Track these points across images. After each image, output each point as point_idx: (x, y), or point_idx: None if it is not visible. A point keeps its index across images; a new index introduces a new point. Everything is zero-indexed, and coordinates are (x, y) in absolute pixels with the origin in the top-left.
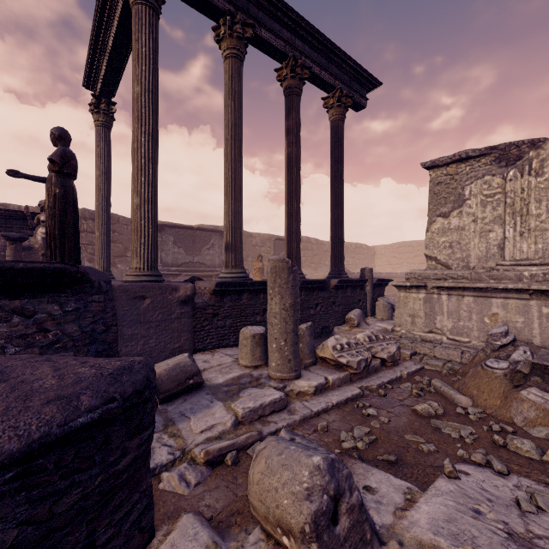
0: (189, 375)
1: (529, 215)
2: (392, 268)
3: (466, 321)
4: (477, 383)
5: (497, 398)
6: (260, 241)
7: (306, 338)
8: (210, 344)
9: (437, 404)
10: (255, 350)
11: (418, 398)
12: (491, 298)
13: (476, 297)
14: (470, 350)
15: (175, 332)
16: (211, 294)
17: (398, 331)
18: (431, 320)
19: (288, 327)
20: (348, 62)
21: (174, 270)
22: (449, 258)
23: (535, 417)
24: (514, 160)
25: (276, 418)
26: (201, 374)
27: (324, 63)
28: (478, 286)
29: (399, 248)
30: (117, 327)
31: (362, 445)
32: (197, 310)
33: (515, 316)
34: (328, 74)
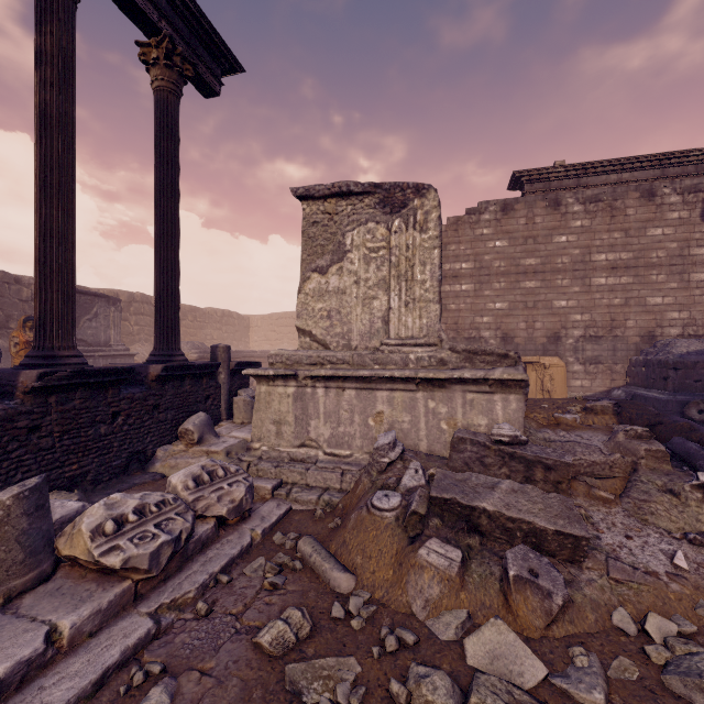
0: None
1: (414, 281)
2: (271, 345)
3: (347, 425)
4: (362, 542)
5: (388, 565)
6: None
7: (16, 523)
8: None
9: (300, 614)
10: None
11: (272, 596)
12: (377, 391)
13: (359, 389)
14: (352, 468)
15: None
16: None
17: (257, 449)
18: (304, 427)
19: None
20: None
21: None
22: (327, 333)
23: (439, 595)
24: (399, 207)
25: None
26: None
27: None
28: (361, 374)
29: (279, 319)
30: None
31: None
32: None
33: (402, 415)
34: None
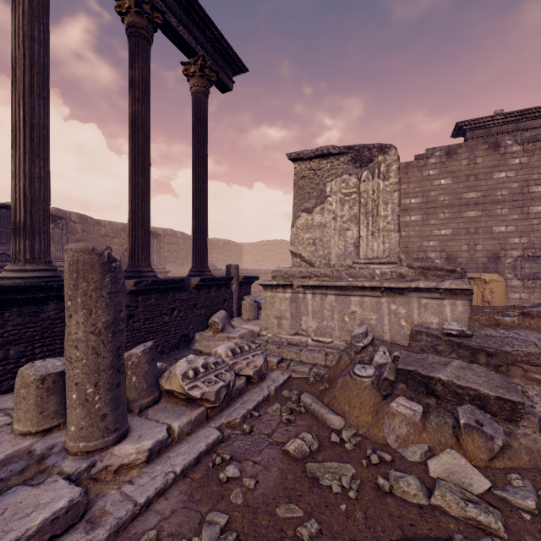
0: None
1: (379, 216)
2: (258, 265)
3: (329, 320)
4: (348, 397)
5: (368, 413)
6: (112, 231)
7: (143, 367)
8: None
9: (311, 436)
10: (45, 402)
11: (288, 426)
12: (351, 297)
13: (337, 295)
14: (333, 351)
15: None
16: None
17: (265, 335)
18: (297, 321)
19: (102, 361)
20: (212, 29)
21: None
22: (312, 255)
23: (407, 433)
24: (367, 162)
25: None
26: None
27: (183, 17)
28: (340, 284)
29: (264, 246)
30: None
31: None
32: None
33: (370, 314)
34: (188, 32)
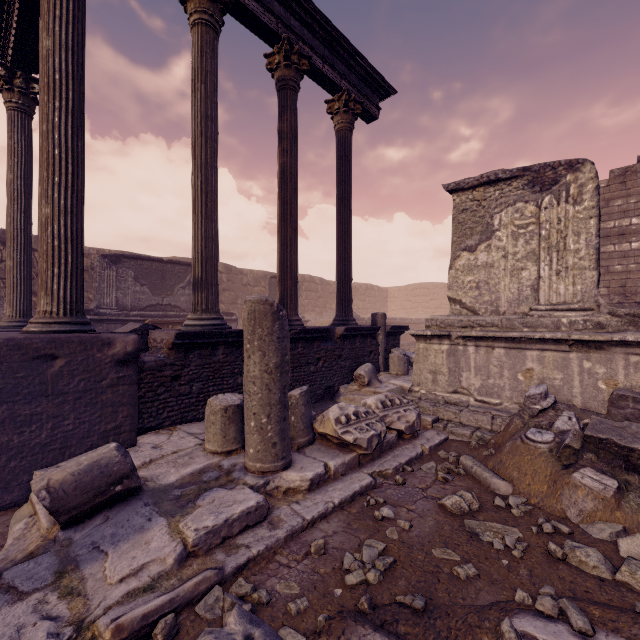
0: (114, 478)
1: (567, 251)
2: (406, 313)
3: (496, 378)
4: (517, 462)
5: (543, 482)
6: (252, 279)
7: (300, 408)
8: (168, 419)
9: (470, 495)
10: (227, 429)
11: (445, 485)
12: (526, 351)
13: (508, 349)
14: (502, 414)
15: (108, 406)
16: (169, 349)
17: (417, 391)
18: (456, 377)
19: (273, 396)
20: (357, 58)
21: (135, 315)
22: (475, 301)
23: (593, 509)
24: (549, 185)
25: (250, 538)
26: (136, 474)
27: (328, 55)
28: (511, 335)
29: (414, 290)
30: (4, 404)
31: (374, 577)
32: (148, 371)
33: (553, 372)
34: (332, 69)
